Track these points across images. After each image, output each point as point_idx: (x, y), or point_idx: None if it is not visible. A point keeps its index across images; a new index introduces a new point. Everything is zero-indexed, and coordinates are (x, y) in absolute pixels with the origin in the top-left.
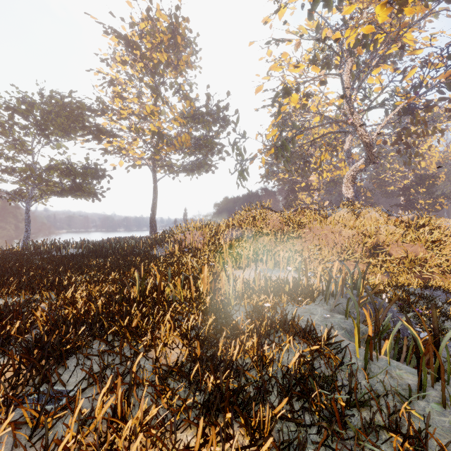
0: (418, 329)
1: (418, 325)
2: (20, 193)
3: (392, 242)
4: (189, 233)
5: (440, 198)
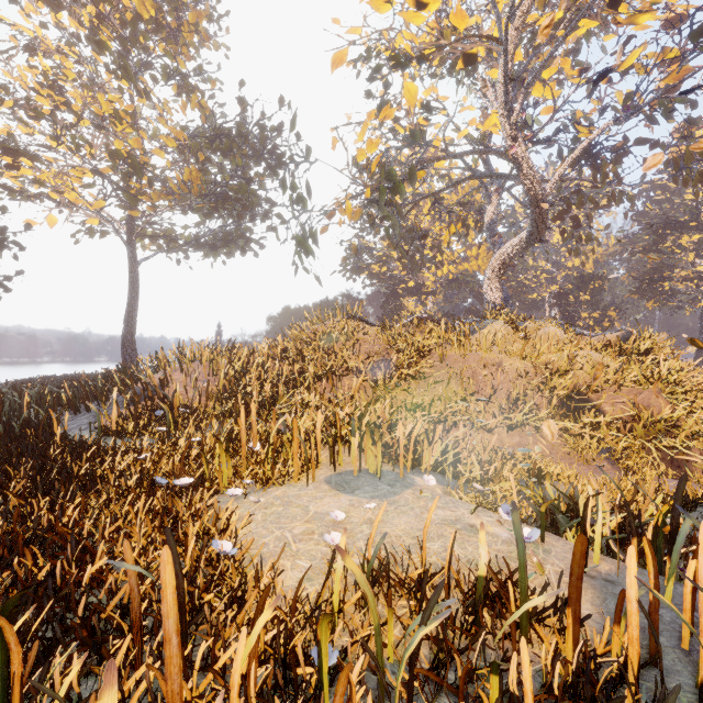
0: None
1: None
2: None
3: (603, 384)
4: (181, 370)
5: (610, 310)
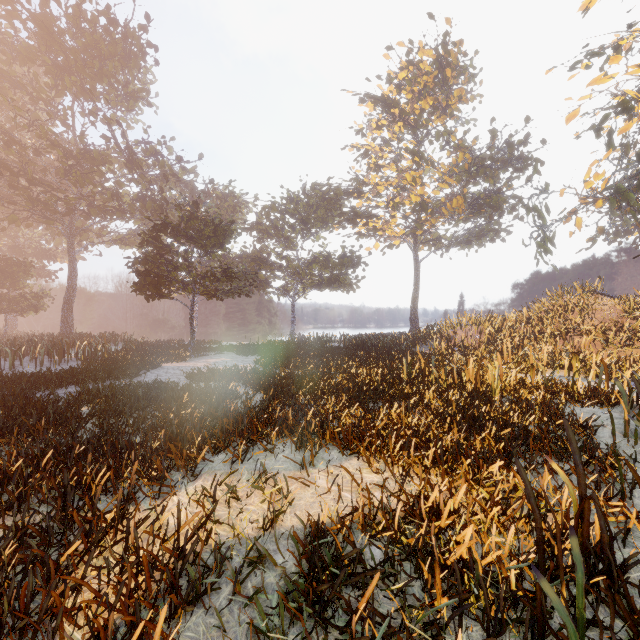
0: None
1: None
2: (286, 288)
3: None
4: (460, 329)
5: None
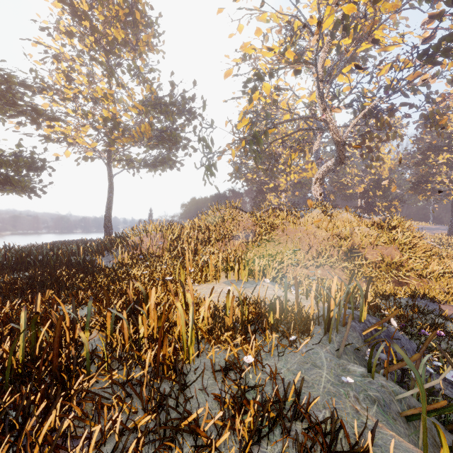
0: (436, 363)
1: (428, 353)
2: None
3: (367, 244)
4: (146, 236)
5: (395, 201)
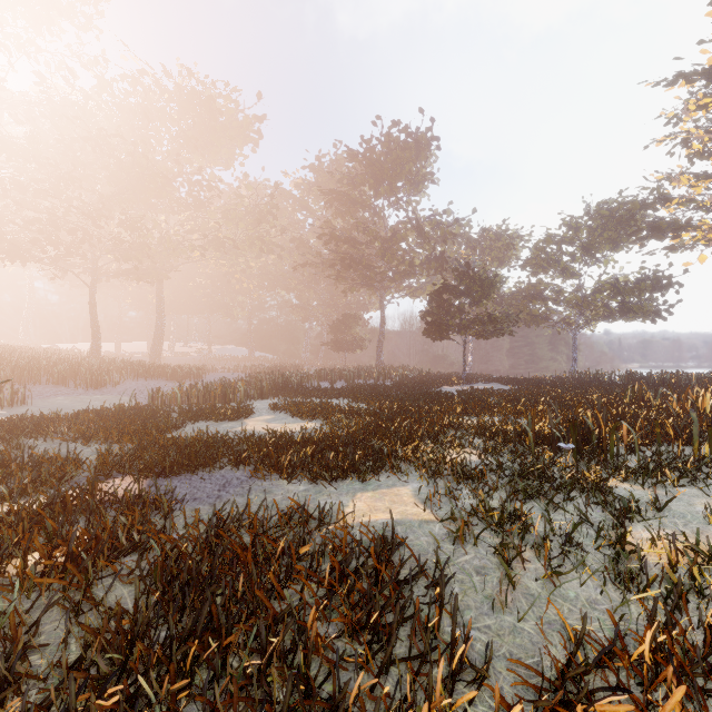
0: None
1: None
2: (567, 321)
3: None
4: None
5: None
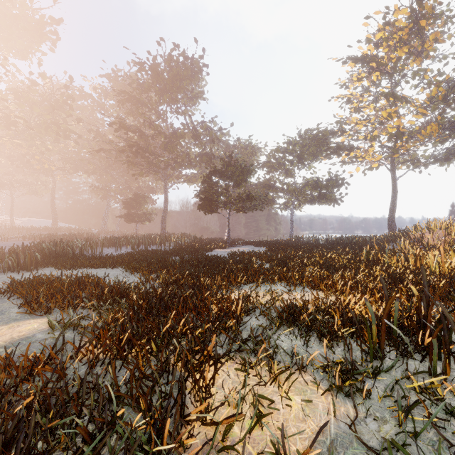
0: None
1: None
2: (286, 204)
3: None
4: (428, 232)
5: None
